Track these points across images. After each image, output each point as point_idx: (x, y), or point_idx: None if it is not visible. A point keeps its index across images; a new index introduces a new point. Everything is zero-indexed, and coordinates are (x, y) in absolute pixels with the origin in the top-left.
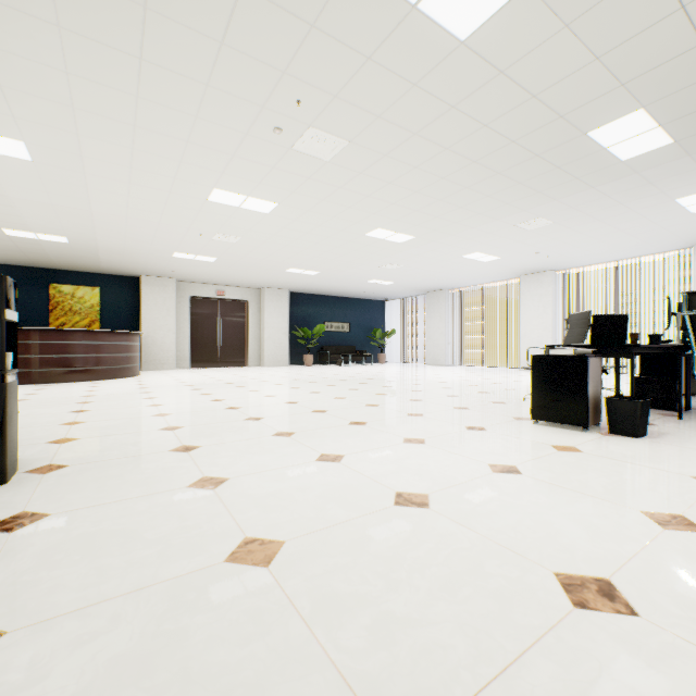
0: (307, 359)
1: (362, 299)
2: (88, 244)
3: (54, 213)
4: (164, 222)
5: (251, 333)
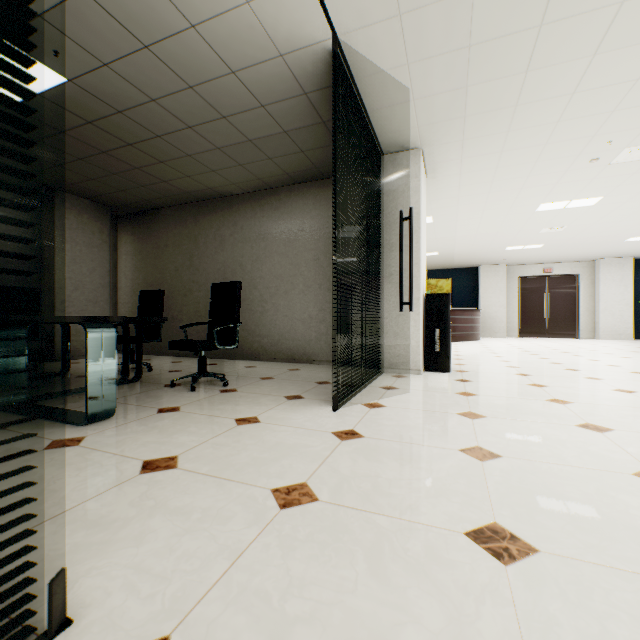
0: None
1: None
2: (448, 253)
3: (435, 242)
4: (500, 231)
5: (582, 305)
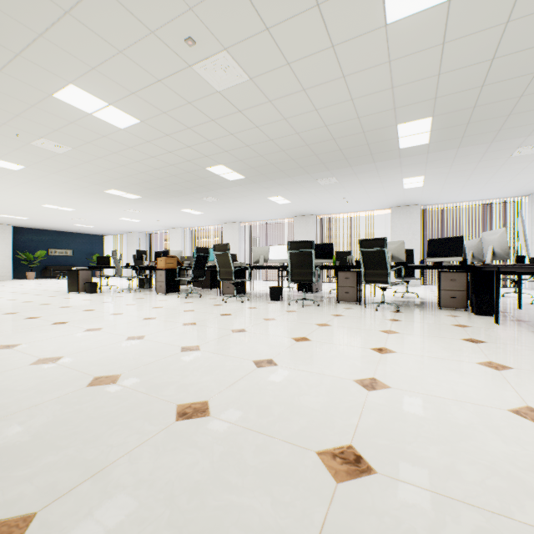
0: (29, 275)
1: (85, 234)
2: None
3: None
4: None
5: None
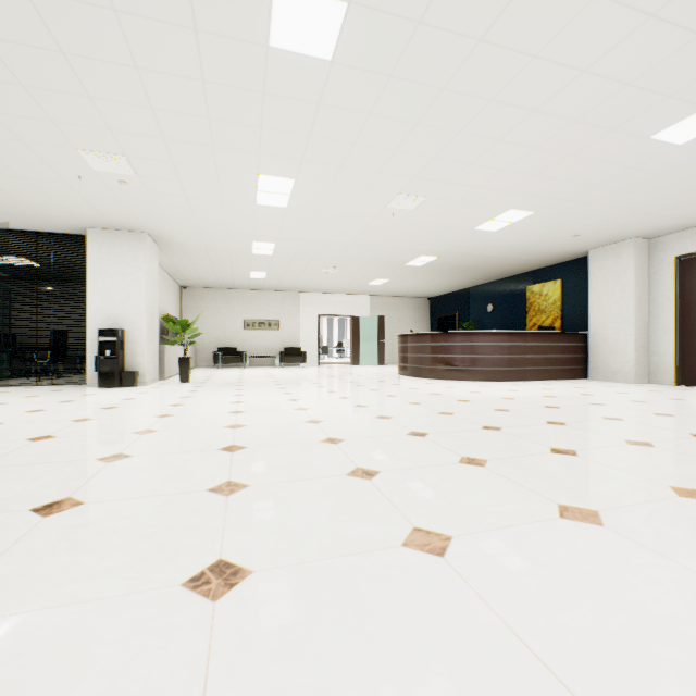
0: None
1: None
2: (441, 253)
3: (363, 251)
4: (362, 225)
5: None
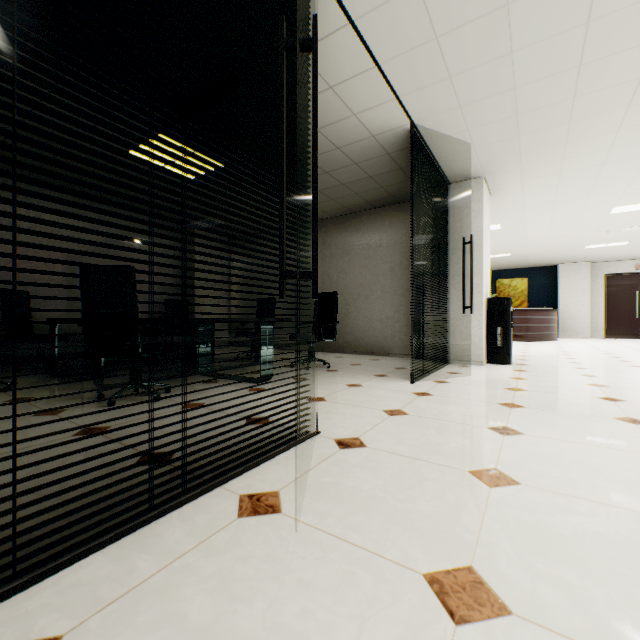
0: None
1: None
2: (521, 254)
3: (505, 245)
4: (574, 232)
5: None
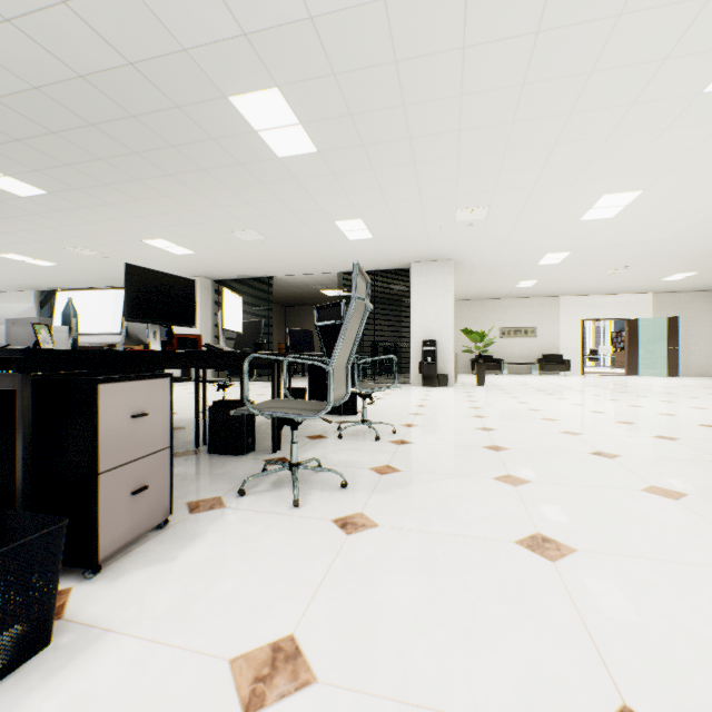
0: None
1: None
2: None
3: (680, 245)
4: (699, 219)
5: None
